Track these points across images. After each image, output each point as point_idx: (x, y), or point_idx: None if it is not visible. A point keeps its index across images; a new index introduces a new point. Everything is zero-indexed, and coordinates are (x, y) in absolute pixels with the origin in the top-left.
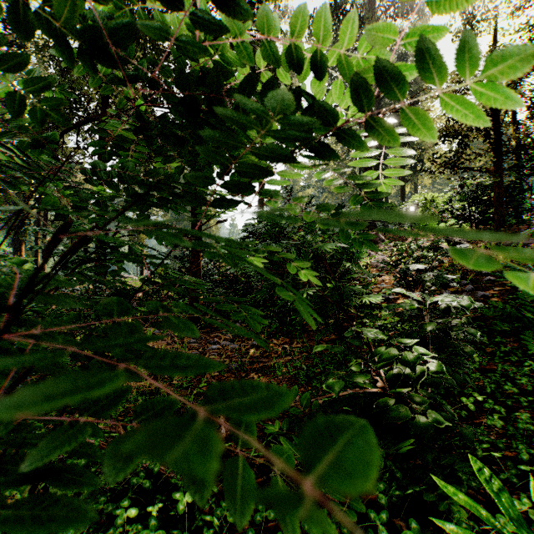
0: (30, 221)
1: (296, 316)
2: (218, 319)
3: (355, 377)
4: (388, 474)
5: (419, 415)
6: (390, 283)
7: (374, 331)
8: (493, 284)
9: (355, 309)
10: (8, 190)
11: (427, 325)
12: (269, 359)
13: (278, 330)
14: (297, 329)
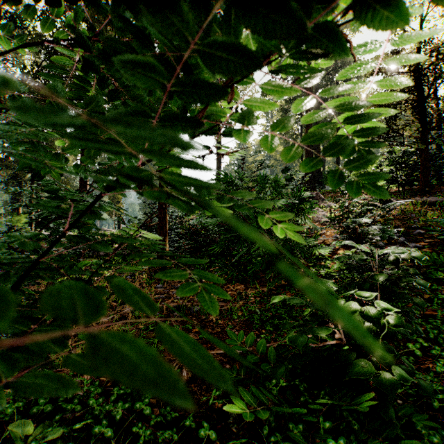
0: (26, 184)
1: (251, 266)
2: (181, 267)
3: (314, 330)
4: (344, 423)
5: (380, 370)
6: (330, 235)
7: (328, 282)
8: (423, 236)
9: (304, 260)
10: (8, 158)
11: (378, 276)
12: (226, 303)
13: (234, 277)
14: (250, 276)
